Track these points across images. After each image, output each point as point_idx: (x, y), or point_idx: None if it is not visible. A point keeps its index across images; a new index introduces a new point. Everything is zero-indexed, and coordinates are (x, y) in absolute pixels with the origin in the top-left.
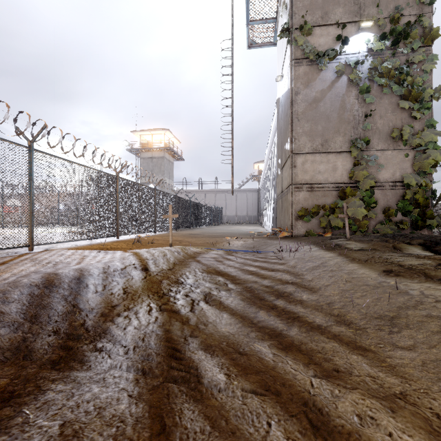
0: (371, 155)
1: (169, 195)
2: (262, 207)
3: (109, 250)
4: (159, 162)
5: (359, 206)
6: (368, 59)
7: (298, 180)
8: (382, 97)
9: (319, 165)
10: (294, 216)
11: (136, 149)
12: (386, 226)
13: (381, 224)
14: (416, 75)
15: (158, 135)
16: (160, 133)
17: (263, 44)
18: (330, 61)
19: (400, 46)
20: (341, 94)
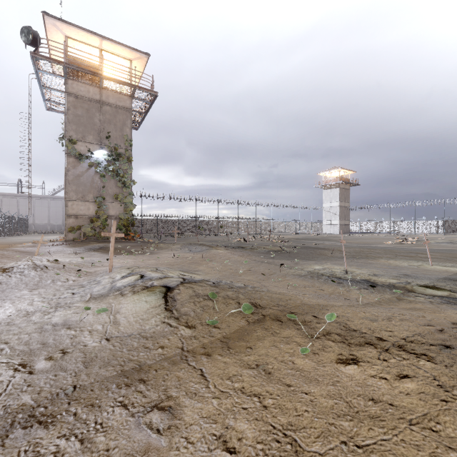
0: (106, 204)
1: None
2: None
3: None
4: None
5: (88, 227)
6: (105, 162)
7: (69, 213)
8: (111, 180)
9: (81, 207)
10: (67, 230)
11: None
12: None
13: None
14: (125, 174)
15: None
16: None
17: (60, 111)
18: (86, 159)
19: (119, 160)
20: (92, 175)
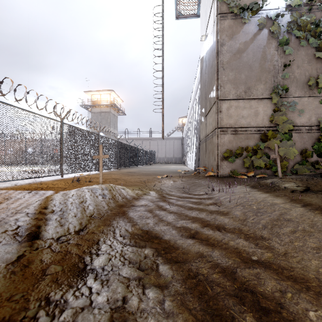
0: (289, 101)
1: (111, 140)
2: (185, 151)
3: (41, 190)
4: (106, 116)
5: (290, 146)
6: (287, 14)
7: (223, 124)
8: (299, 49)
9: (242, 110)
10: (220, 156)
11: (87, 105)
12: (303, 166)
13: (299, 164)
14: None
15: (105, 95)
16: (106, 93)
17: (188, 15)
18: (252, 16)
19: (315, 3)
20: (262, 46)
